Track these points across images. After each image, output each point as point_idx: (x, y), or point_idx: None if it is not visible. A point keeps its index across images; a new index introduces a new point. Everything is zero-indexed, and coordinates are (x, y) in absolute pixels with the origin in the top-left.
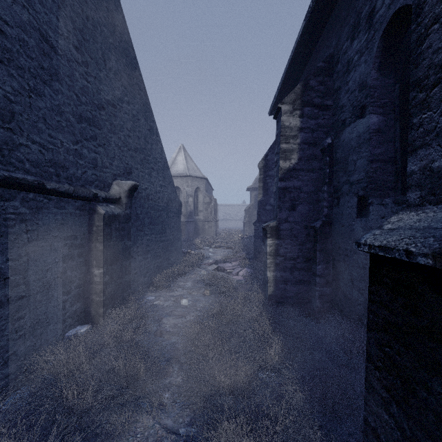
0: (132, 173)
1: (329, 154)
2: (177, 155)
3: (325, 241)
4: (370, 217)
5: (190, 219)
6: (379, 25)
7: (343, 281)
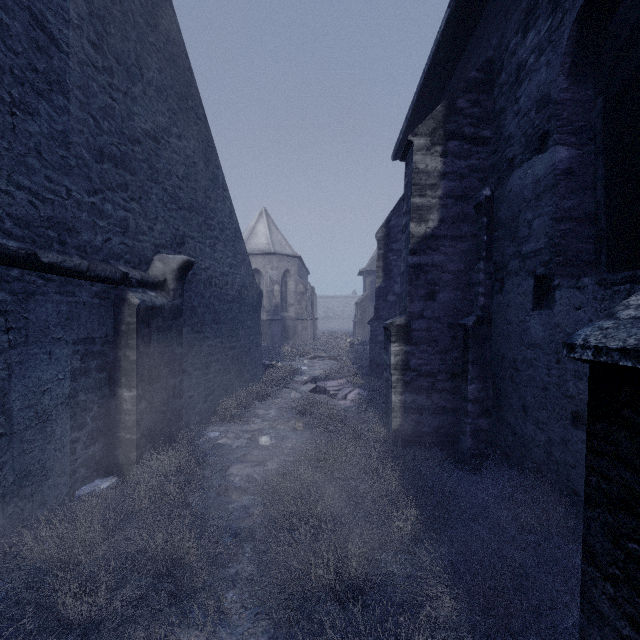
0: (185, 244)
1: (487, 212)
2: (257, 222)
3: (481, 347)
4: (556, 308)
5: (275, 317)
6: (571, 2)
7: (510, 409)
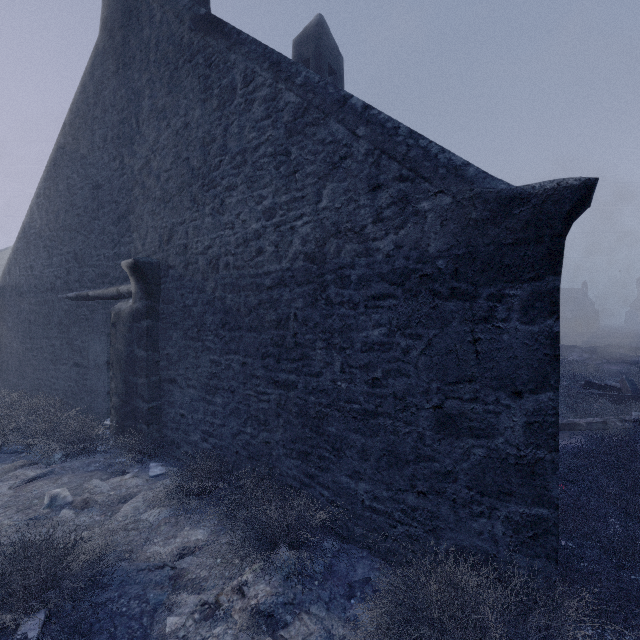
0: (174, 237)
1: None
2: None
3: None
4: None
5: None
6: None
7: None
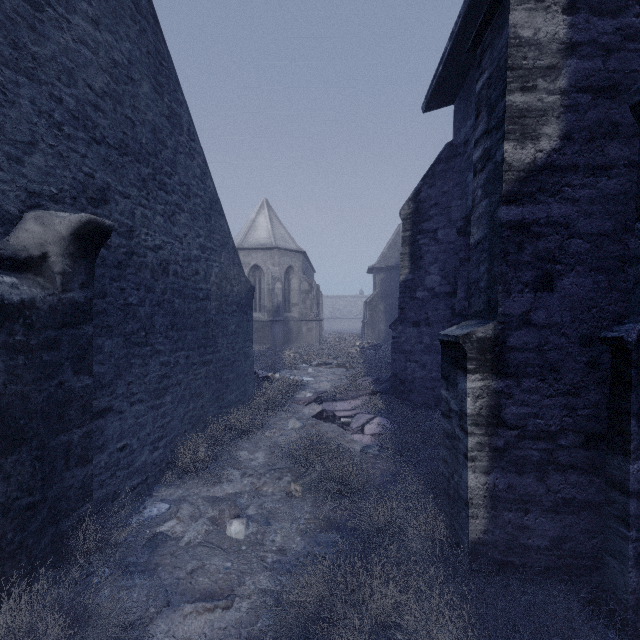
0: (108, 203)
1: None
2: (258, 215)
3: None
4: None
5: (277, 318)
6: None
7: None
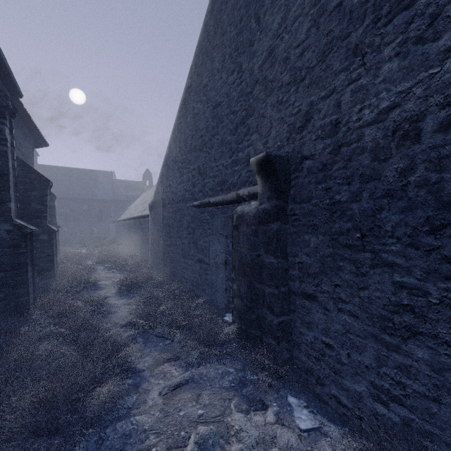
0: (313, 119)
1: None
2: None
3: None
4: None
5: None
6: None
7: None
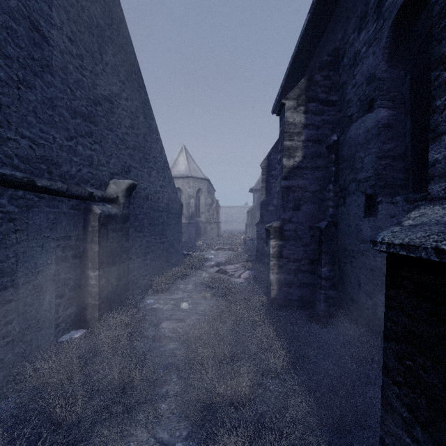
0: (130, 172)
1: (334, 151)
2: (179, 155)
3: (331, 242)
4: (379, 216)
5: (191, 221)
6: (389, 13)
7: (350, 284)
